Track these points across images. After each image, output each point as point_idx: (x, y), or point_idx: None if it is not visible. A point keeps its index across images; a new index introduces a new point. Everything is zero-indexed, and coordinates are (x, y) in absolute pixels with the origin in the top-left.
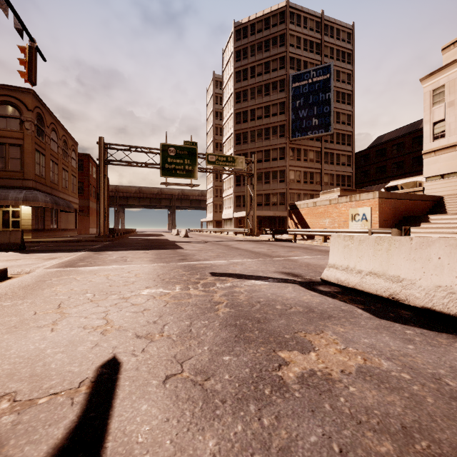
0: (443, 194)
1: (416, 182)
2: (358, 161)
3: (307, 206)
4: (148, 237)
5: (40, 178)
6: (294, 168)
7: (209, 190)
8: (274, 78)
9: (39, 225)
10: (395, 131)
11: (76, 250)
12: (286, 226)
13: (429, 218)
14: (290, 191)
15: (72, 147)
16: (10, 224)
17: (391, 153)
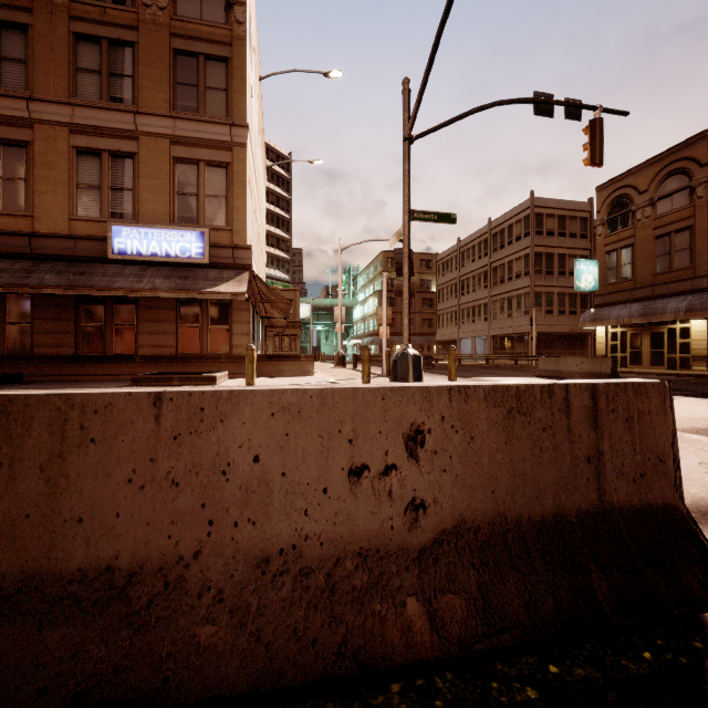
0: None
1: None
2: None
3: None
4: None
5: None
6: None
7: None
8: None
9: None
10: None
11: None
12: None
13: None
14: None
15: None
16: (676, 348)
17: None
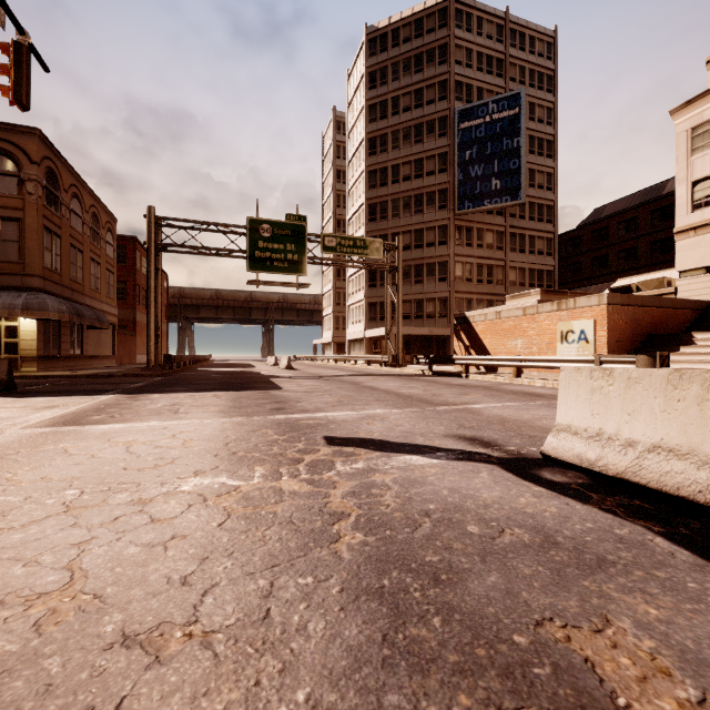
0: (709, 299)
1: (663, 279)
2: (563, 248)
3: (485, 319)
4: (228, 369)
5: (52, 274)
6: (462, 258)
7: (326, 294)
8: (430, 116)
9: (51, 349)
10: (623, 199)
11: (100, 392)
12: (449, 350)
13: (694, 337)
14: (455, 295)
15: (107, 225)
16: (2, 348)
17: (617, 234)
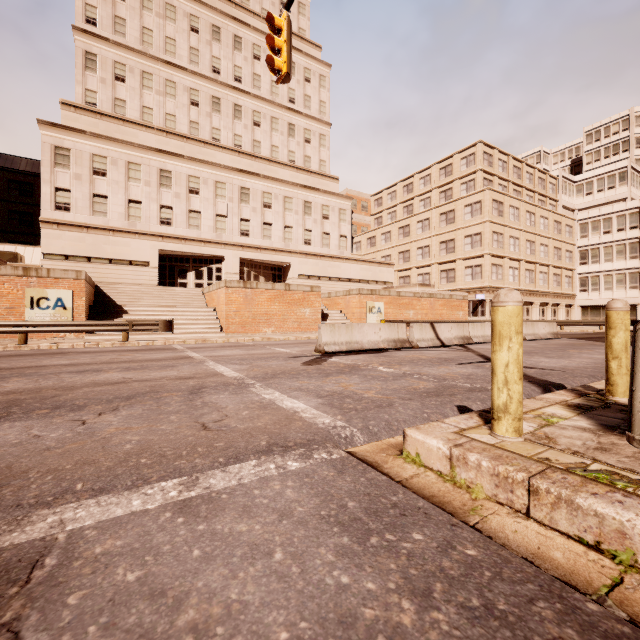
0: None
1: (19, 254)
2: None
3: None
4: None
5: None
6: None
7: None
8: None
9: None
10: None
11: None
12: None
13: (124, 309)
14: None
15: None
16: None
17: None
